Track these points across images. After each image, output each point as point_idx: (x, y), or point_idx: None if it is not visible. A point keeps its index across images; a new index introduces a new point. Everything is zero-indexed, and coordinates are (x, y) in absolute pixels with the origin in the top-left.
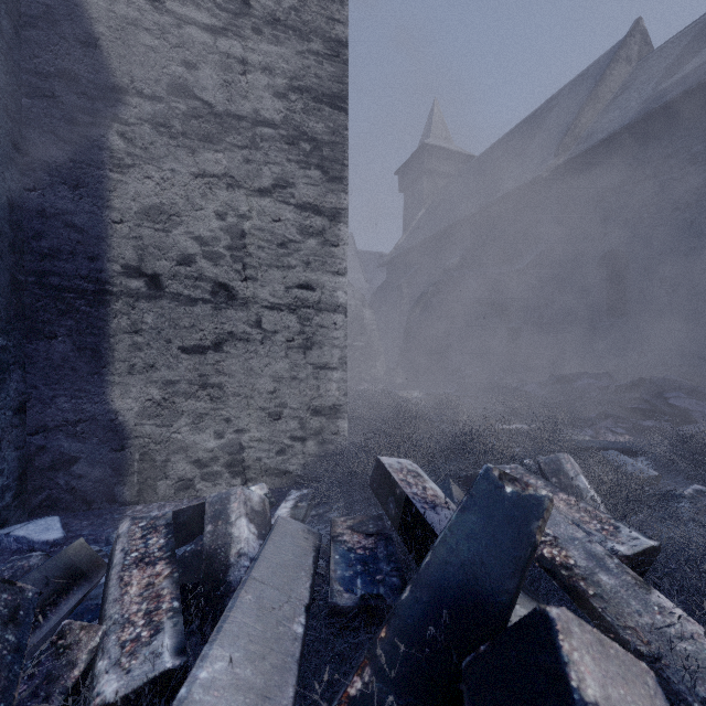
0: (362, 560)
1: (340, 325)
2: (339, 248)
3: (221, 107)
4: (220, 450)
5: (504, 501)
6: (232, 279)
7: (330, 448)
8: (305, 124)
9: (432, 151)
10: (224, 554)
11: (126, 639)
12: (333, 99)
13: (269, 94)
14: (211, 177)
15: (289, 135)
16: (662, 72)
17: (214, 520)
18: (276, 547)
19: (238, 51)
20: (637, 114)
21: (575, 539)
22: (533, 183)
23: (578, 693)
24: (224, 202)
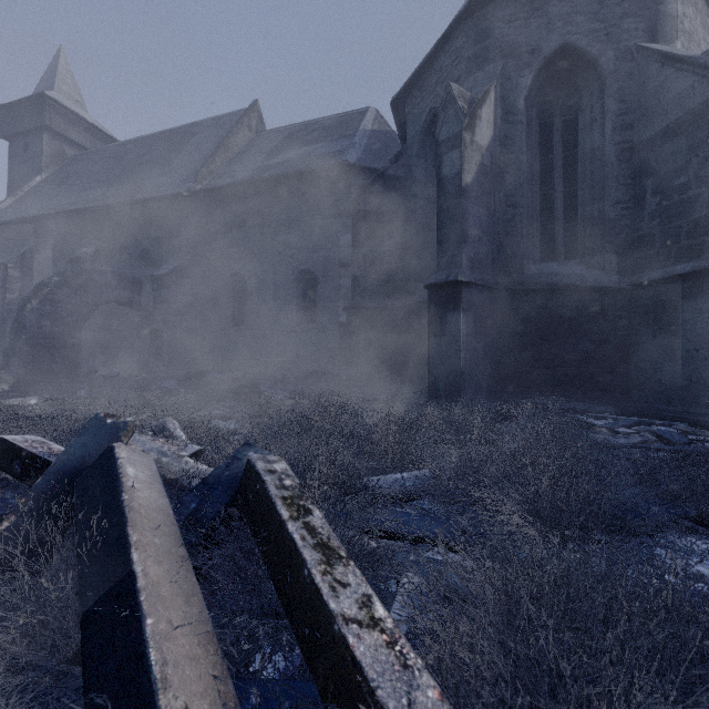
0: None
1: None
2: None
3: None
4: None
5: (106, 427)
6: None
7: None
8: None
9: (58, 109)
10: None
11: None
12: None
13: None
14: None
15: None
16: (268, 151)
17: None
18: None
19: None
20: (252, 175)
21: (154, 448)
22: (175, 197)
23: (118, 457)
24: None
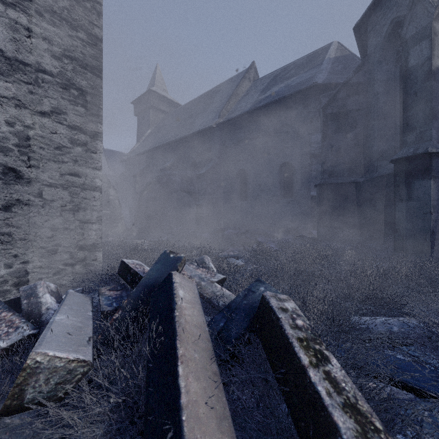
0: (115, 298)
1: (97, 198)
2: (97, 154)
3: (10, 54)
4: (9, 276)
5: (170, 259)
6: (19, 166)
7: (91, 268)
8: (74, 79)
9: (156, 95)
10: (38, 310)
11: (0, 334)
12: (93, 69)
13: (48, 55)
14: (2, 97)
15: (63, 83)
16: (261, 91)
17: (28, 297)
18: (72, 298)
19: (25, 21)
20: (251, 107)
21: (197, 275)
22: (209, 129)
23: (174, 282)
24: (13, 115)
